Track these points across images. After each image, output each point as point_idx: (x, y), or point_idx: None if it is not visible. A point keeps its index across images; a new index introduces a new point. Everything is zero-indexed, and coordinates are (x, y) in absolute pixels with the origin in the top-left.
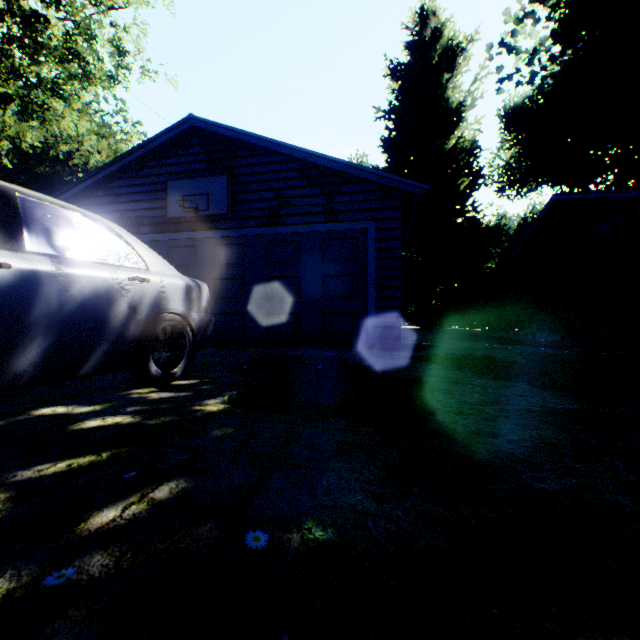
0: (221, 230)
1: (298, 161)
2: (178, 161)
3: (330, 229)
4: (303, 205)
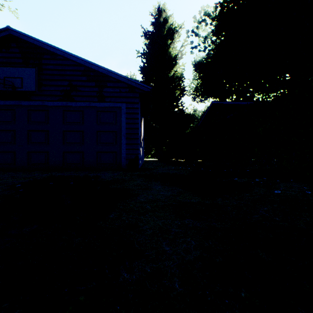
0: (32, 101)
1: (82, 66)
2: (1, 55)
3: (101, 105)
4: (85, 91)
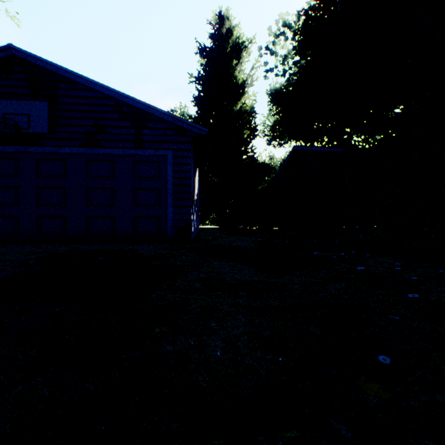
0: (44, 147)
1: (113, 99)
2: (0, 83)
3: (139, 154)
4: (117, 133)
